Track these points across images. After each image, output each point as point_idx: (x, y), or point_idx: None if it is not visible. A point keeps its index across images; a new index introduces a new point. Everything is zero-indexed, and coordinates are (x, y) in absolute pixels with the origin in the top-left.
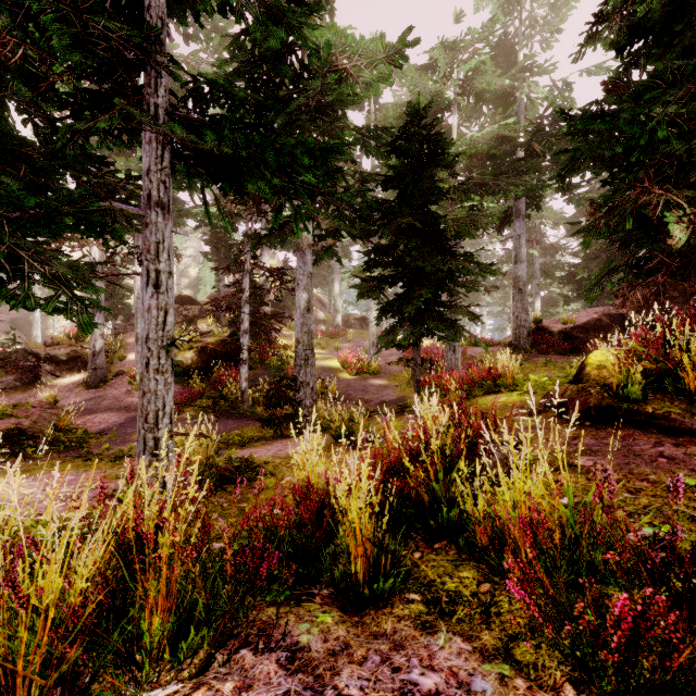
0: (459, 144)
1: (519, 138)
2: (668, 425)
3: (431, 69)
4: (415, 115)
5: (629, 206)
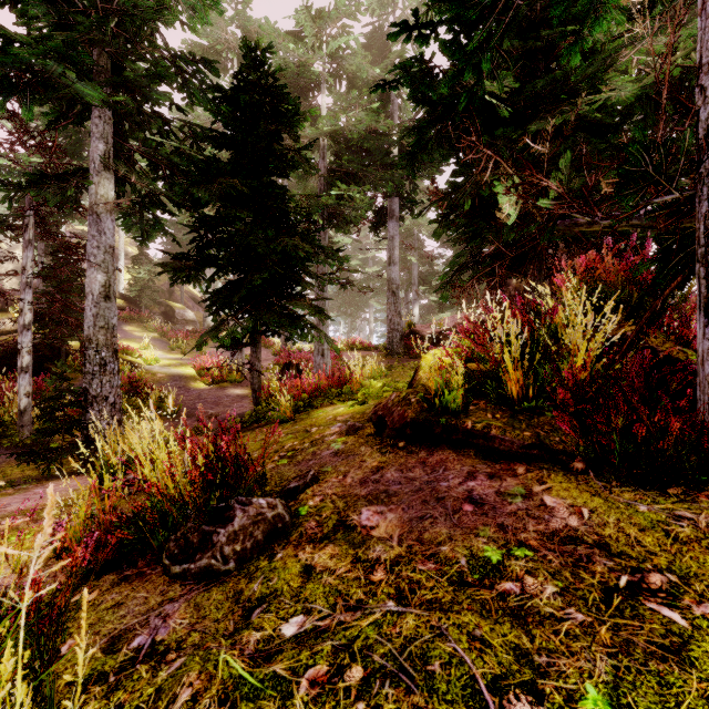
0: (324, 123)
1: (392, 137)
2: (487, 446)
3: (300, 39)
4: (251, 57)
5: (469, 186)
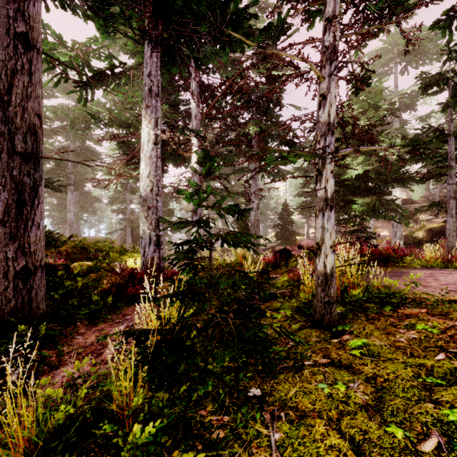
0: None
1: None
2: None
3: None
4: None
5: None
